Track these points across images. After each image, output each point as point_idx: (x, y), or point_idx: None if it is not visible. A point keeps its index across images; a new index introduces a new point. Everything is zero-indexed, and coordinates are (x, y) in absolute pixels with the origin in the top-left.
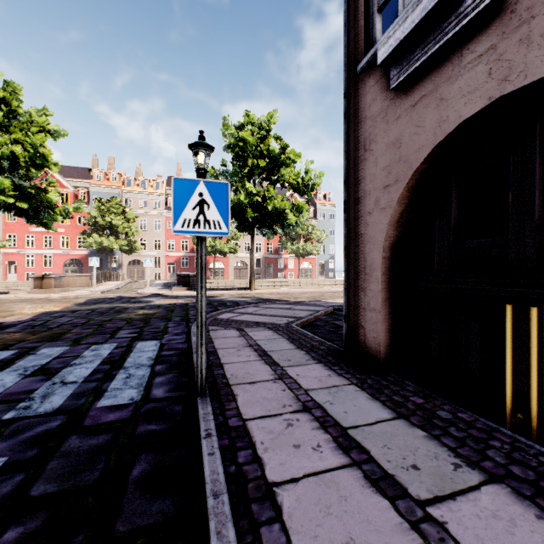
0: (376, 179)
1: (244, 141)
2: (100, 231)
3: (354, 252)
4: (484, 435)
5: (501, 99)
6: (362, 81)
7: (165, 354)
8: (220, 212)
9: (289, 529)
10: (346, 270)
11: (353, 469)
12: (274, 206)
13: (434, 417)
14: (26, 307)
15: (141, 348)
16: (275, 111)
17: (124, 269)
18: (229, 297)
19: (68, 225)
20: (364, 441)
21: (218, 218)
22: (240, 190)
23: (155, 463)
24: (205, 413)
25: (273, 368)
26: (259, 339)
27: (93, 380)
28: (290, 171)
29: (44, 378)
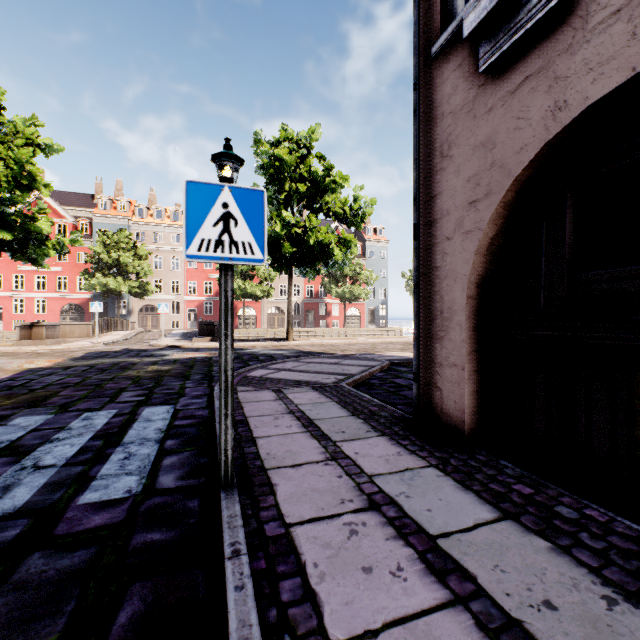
0: (459, 194)
1: (280, 161)
2: (105, 270)
3: (427, 291)
4: (633, 546)
5: None
6: (438, 67)
7: (179, 423)
8: (252, 230)
9: None
10: (416, 314)
11: (457, 611)
12: (316, 240)
13: (554, 517)
14: (7, 362)
15: (148, 417)
16: (318, 126)
17: (135, 317)
18: (263, 349)
19: (66, 263)
20: (464, 559)
21: (249, 239)
22: (276, 220)
23: (154, 600)
24: (230, 515)
25: (322, 443)
26: (302, 403)
27: (78, 462)
28: (335, 197)
29: (11, 461)
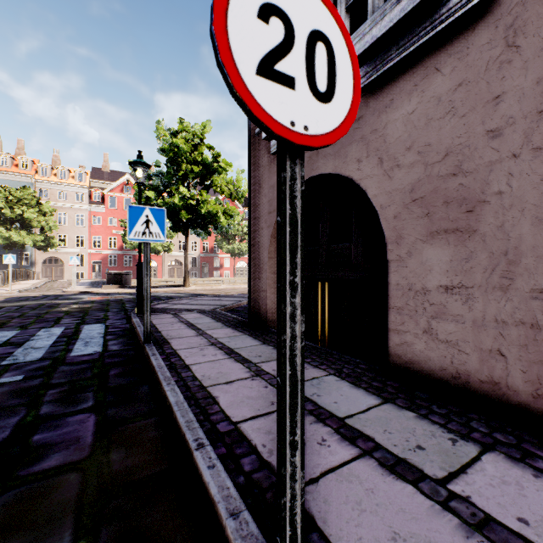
0: (266, 207)
1: (178, 147)
2: (8, 224)
3: (255, 254)
4: None
5: (313, 177)
6: (259, 140)
7: (112, 330)
8: (160, 227)
9: (194, 372)
10: (249, 266)
11: (230, 359)
12: (207, 210)
13: None
14: None
15: (89, 328)
16: (209, 122)
17: (38, 268)
18: (164, 293)
19: None
20: (240, 351)
21: (158, 231)
22: (175, 193)
23: (123, 370)
24: (151, 349)
25: (197, 331)
26: (189, 318)
27: (58, 345)
28: (222, 178)
29: (14, 347)
